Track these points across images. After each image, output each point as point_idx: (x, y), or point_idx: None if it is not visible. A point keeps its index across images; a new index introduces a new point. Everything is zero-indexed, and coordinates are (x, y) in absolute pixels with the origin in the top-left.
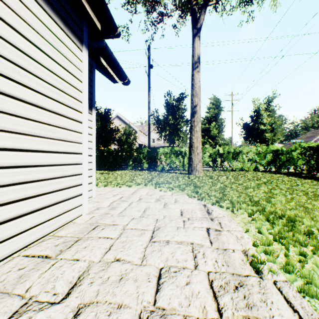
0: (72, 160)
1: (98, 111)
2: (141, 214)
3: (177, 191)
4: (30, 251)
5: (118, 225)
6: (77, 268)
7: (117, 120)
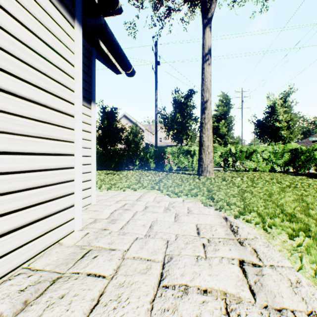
0: (59, 163)
1: (104, 110)
2: (147, 231)
3: (189, 197)
4: None
5: (116, 250)
6: None
7: (124, 119)
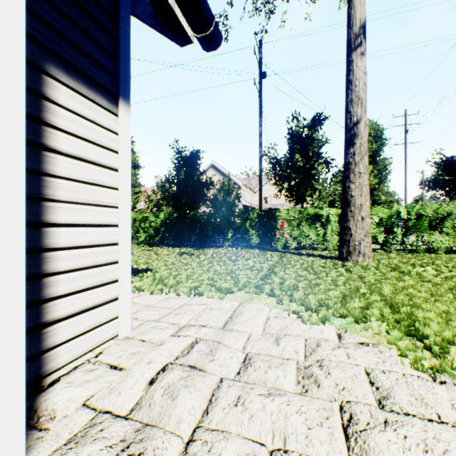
0: None
1: (181, 155)
2: None
3: (349, 323)
4: None
5: None
6: None
7: (212, 171)
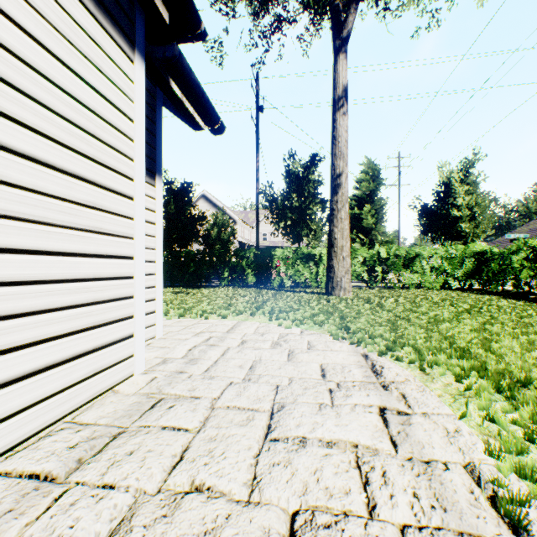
0: (113, 270)
1: (170, 186)
2: (245, 374)
3: (310, 327)
4: (16, 462)
5: (201, 399)
6: (107, 510)
7: (204, 202)
